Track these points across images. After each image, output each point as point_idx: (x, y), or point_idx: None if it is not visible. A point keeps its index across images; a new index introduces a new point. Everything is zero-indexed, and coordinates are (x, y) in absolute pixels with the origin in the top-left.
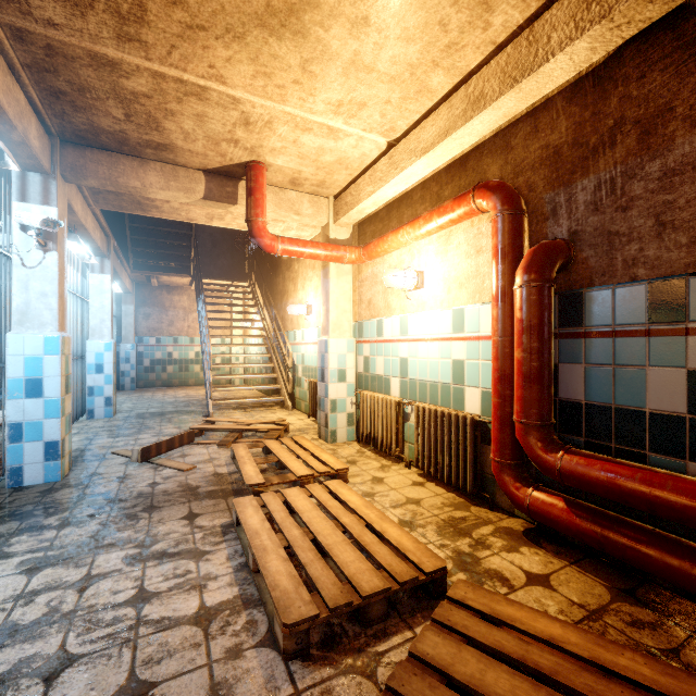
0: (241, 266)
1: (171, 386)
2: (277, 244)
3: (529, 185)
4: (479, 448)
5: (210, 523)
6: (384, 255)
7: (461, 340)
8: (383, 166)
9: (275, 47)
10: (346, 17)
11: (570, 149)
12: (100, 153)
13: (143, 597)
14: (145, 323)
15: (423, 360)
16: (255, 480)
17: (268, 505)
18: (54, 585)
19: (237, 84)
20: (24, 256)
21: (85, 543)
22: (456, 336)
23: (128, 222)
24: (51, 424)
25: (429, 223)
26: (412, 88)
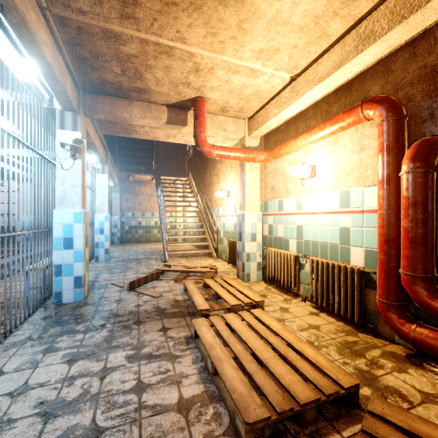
0: (182, 168)
1: (140, 242)
2: (213, 150)
3: (407, 97)
4: (363, 291)
5: (177, 335)
6: (285, 155)
7: (347, 213)
8: (286, 94)
9: (222, 13)
10: None
11: None
12: (105, 97)
13: (141, 387)
14: (125, 204)
15: (315, 227)
16: (203, 306)
17: (215, 325)
18: (85, 373)
19: (193, 43)
20: (62, 162)
21: (101, 344)
22: (342, 210)
23: (117, 142)
24: (78, 266)
25: (322, 131)
26: (315, 34)
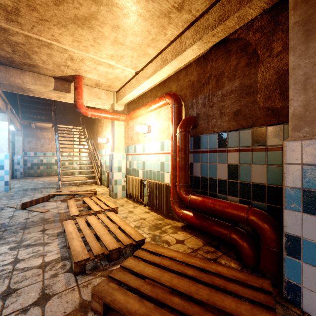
0: (79, 119)
1: (42, 176)
2: (88, 111)
3: (185, 95)
4: (168, 196)
5: (52, 232)
6: (136, 118)
7: (163, 154)
8: (134, 81)
9: (81, 31)
10: (109, 24)
11: (197, 83)
12: (0, 66)
13: (16, 261)
14: (28, 145)
15: (150, 162)
16: (75, 213)
17: (78, 222)
18: None
19: (65, 43)
20: None
21: None
22: (161, 152)
23: (18, 96)
24: None
25: (150, 106)
26: (141, 53)
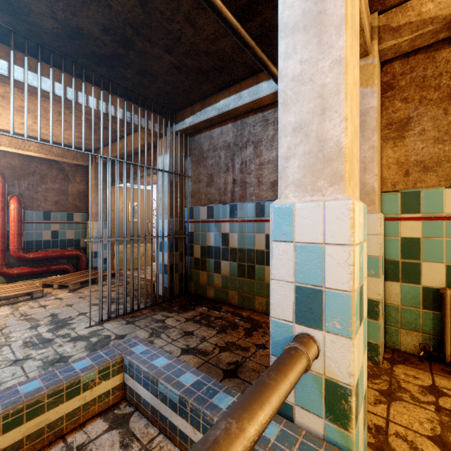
0: None
1: None
2: None
3: (2, 172)
4: None
5: None
6: None
7: None
8: None
9: None
10: None
11: (20, 169)
12: None
13: None
14: None
15: None
16: None
17: None
18: None
19: None
20: None
21: None
22: None
23: None
24: None
25: None
26: None
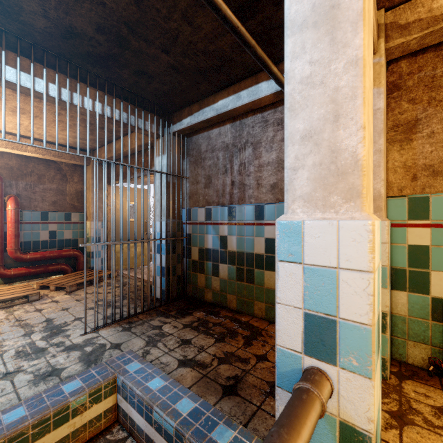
0: None
1: None
2: None
3: None
4: None
5: None
6: None
7: None
8: None
9: None
10: None
11: (17, 170)
12: None
13: None
14: None
15: None
16: None
17: None
18: None
19: None
20: None
21: None
22: None
23: None
24: None
25: None
26: None
